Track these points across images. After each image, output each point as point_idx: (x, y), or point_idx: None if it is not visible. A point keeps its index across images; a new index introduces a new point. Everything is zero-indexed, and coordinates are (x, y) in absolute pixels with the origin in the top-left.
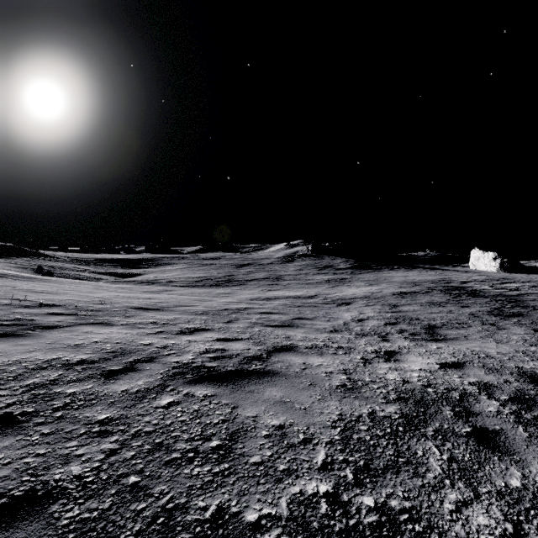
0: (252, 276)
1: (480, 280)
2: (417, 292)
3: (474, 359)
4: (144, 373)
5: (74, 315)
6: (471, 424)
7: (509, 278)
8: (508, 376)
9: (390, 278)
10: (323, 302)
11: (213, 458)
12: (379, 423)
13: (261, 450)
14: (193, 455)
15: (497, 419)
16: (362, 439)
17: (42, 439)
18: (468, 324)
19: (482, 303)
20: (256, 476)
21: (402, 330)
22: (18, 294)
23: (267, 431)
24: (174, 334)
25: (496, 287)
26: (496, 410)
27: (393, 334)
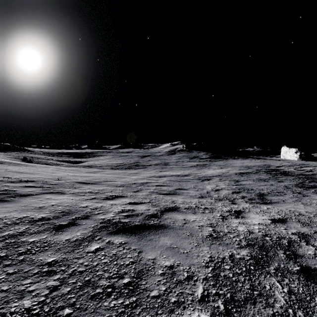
0: (150, 162)
1: (288, 165)
2: (250, 173)
3: (292, 216)
4: (81, 227)
5: (41, 187)
6: (299, 264)
7: (305, 164)
8: (316, 228)
9: (233, 164)
10: (193, 178)
11: (125, 292)
12: (237, 263)
13: (158, 286)
14: (111, 290)
15: (315, 260)
16: (227, 276)
17: (7, 277)
18: (284, 193)
19: (290, 179)
20: (155, 307)
21: (243, 197)
22: (9, 174)
23: (162, 270)
24: (102, 199)
25: (298, 169)
26: (313, 253)
27: (238, 199)
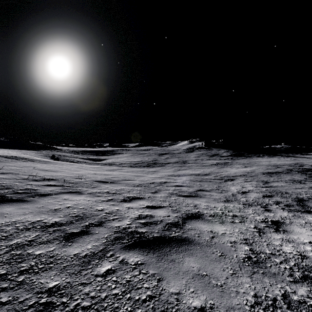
0: (168, 160)
1: None
2: (280, 173)
3: None
4: (93, 237)
5: (61, 186)
6: None
7: None
8: None
9: (258, 162)
10: (215, 178)
11: None
12: (297, 311)
13: None
14: None
15: None
16: None
17: None
18: None
19: None
20: None
21: (277, 202)
22: (35, 172)
23: None
24: (119, 201)
25: None
26: None
27: (272, 204)
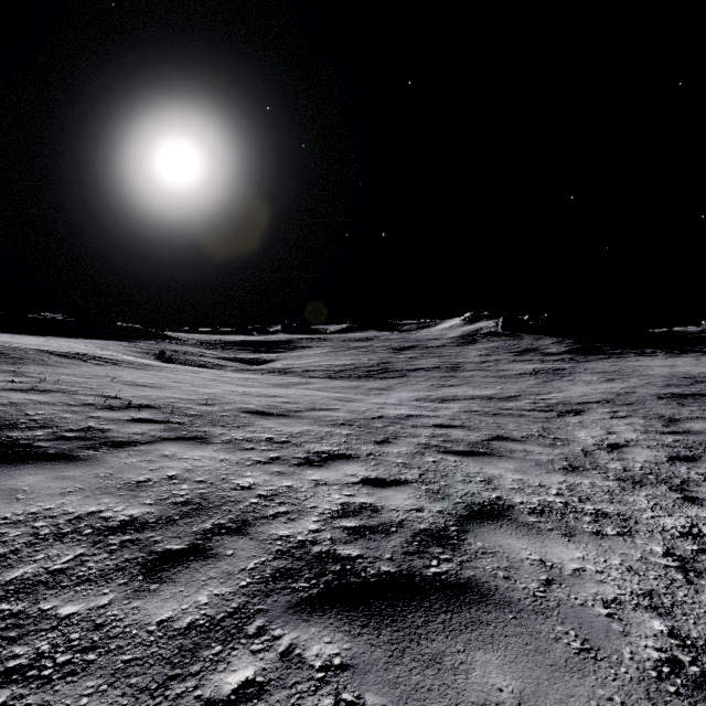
0: (416, 363)
1: None
2: (705, 396)
3: None
4: (218, 567)
5: (164, 423)
6: None
7: None
8: None
9: (643, 369)
10: (532, 407)
11: None
12: None
13: None
14: None
15: None
16: None
17: None
18: None
19: None
20: None
21: None
22: (114, 388)
23: None
24: (294, 464)
25: None
26: None
27: (700, 483)
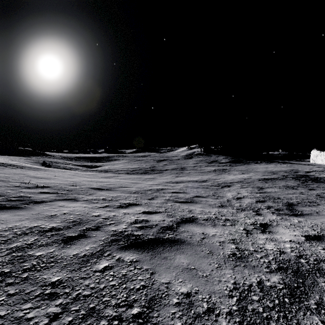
0: (166, 167)
1: (319, 170)
2: (275, 179)
3: None
4: (91, 240)
5: (55, 193)
6: None
7: None
8: None
9: (256, 169)
10: (212, 185)
11: None
12: (267, 293)
13: (173, 320)
14: (117, 323)
15: None
16: (256, 310)
17: (7, 299)
18: (317, 203)
19: (323, 187)
20: None
21: (269, 207)
22: (26, 179)
23: (177, 299)
24: (115, 207)
25: None
26: None
27: (263, 209)
